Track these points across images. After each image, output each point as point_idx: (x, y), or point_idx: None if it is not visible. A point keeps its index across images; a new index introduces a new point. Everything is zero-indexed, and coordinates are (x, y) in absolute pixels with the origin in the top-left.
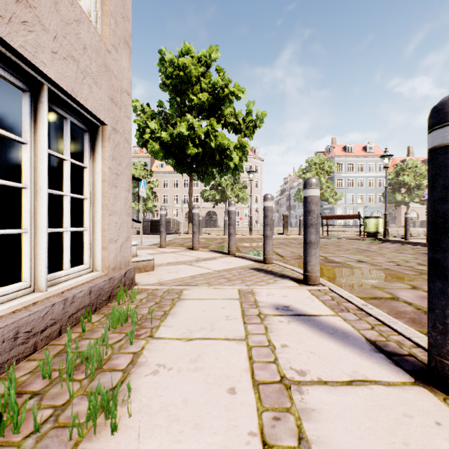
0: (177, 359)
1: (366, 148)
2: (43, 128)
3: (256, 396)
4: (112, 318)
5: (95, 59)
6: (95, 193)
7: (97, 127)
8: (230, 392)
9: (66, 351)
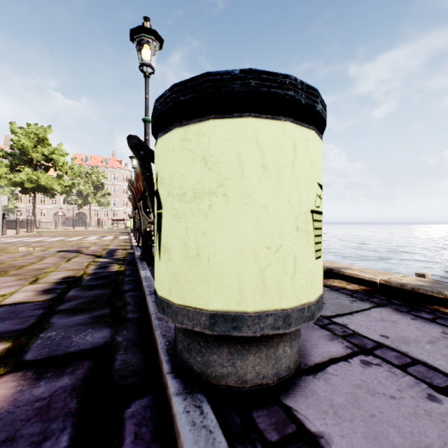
0: None
1: None
2: None
3: None
4: None
5: None
6: None
7: None
8: None
9: None
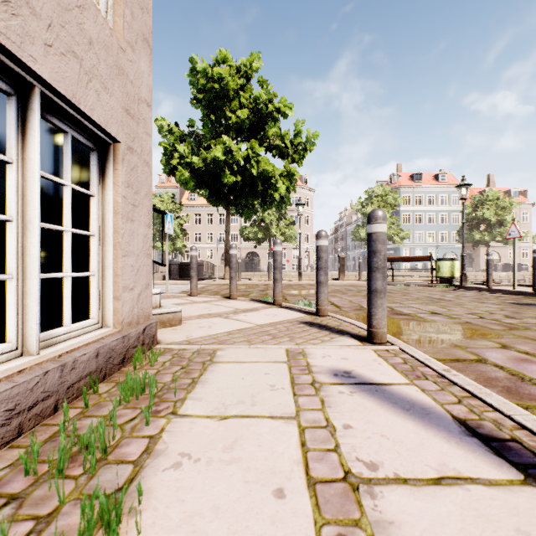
0: (206, 446)
1: (438, 176)
2: (34, 143)
3: (312, 502)
4: (125, 388)
5: (105, 58)
6: (106, 229)
7: (107, 145)
8: (277, 495)
9: (60, 436)
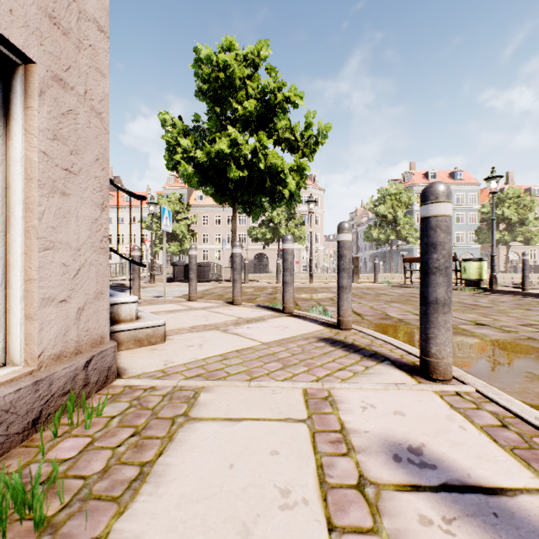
0: None
1: (453, 174)
2: None
3: None
4: None
5: None
6: (11, 204)
7: (13, 67)
8: None
9: None
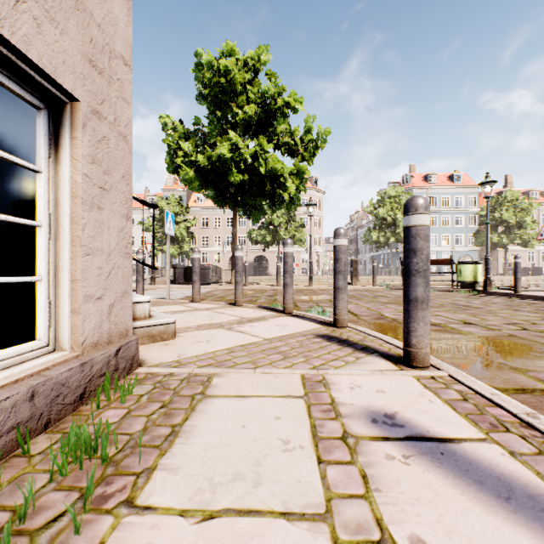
0: None
1: (453, 177)
2: None
3: None
4: (64, 450)
5: None
6: (60, 218)
7: (62, 104)
8: None
9: None
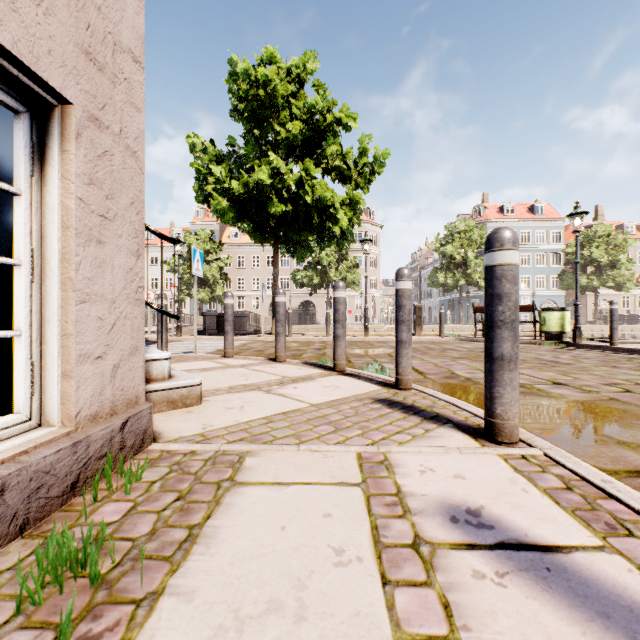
0: None
1: (533, 208)
2: None
3: None
4: (40, 568)
5: None
6: (46, 255)
7: (49, 108)
8: None
9: None
